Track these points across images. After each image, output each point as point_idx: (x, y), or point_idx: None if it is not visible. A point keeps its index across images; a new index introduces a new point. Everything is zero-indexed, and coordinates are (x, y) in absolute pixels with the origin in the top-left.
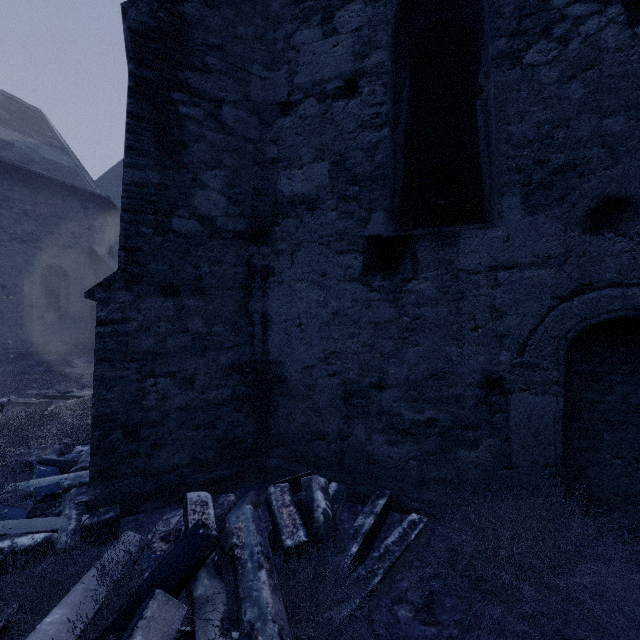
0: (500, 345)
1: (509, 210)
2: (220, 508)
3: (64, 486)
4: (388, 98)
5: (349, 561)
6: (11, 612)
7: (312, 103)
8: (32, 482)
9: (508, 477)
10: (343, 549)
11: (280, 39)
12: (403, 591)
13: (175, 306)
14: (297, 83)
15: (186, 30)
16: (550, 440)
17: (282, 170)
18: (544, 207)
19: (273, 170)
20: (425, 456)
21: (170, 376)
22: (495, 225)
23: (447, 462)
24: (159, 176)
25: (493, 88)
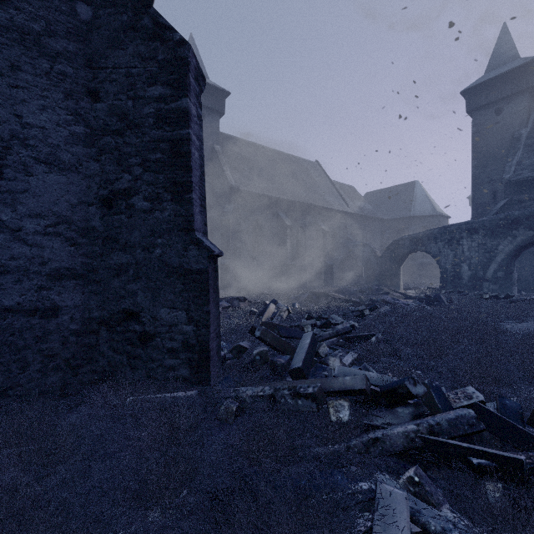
0: None
1: None
2: None
3: None
4: None
5: None
6: None
7: None
8: None
9: None
10: None
11: None
12: None
13: None
14: None
15: None
16: None
17: None
18: None
19: None
20: None
21: None
22: None
23: None
24: None
25: None
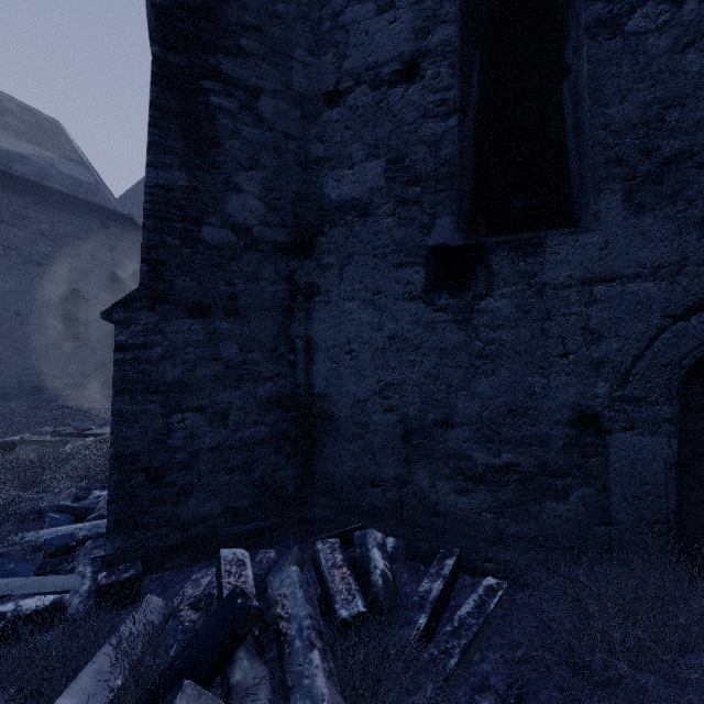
0: (596, 374)
1: (607, 210)
2: (258, 567)
3: (79, 537)
4: (456, 81)
5: (417, 637)
6: (8, 698)
7: (364, 91)
8: (43, 532)
9: (606, 535)
10: (408, 621)
11: (326, 18)
12: (484, 676)
13: (205, 329)
14: (347, 68)
15: (218, 7)
16: (660, 491)
17: (329, 171)
18: (652, 206)
19: (318, 171)
20: (502, 508)
21: (200, 411)
22: (589, 229)
23: (529, 515)
24: (187, 177)
25: (587, 63)
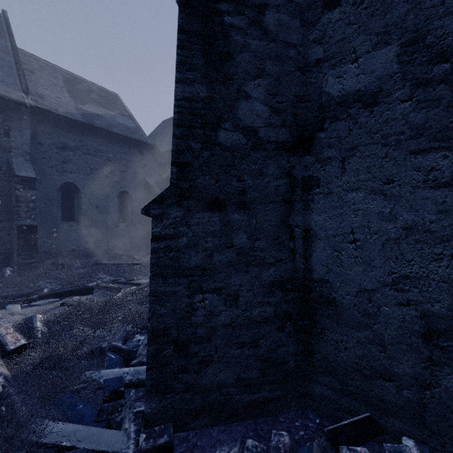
0: None
1: None
2: None
3: (126, 381)
4: None
5: None
6: None
7: None
8: (103, 372)
9: None
10: None
11: None
12: None
13: (221, 221)
14: None
15: None
16: None
17: (329, 69)
18: None
19: (317, 72)
20: None
21: (216, 292)
22: None
23: None
24: (206, 89)
25: None
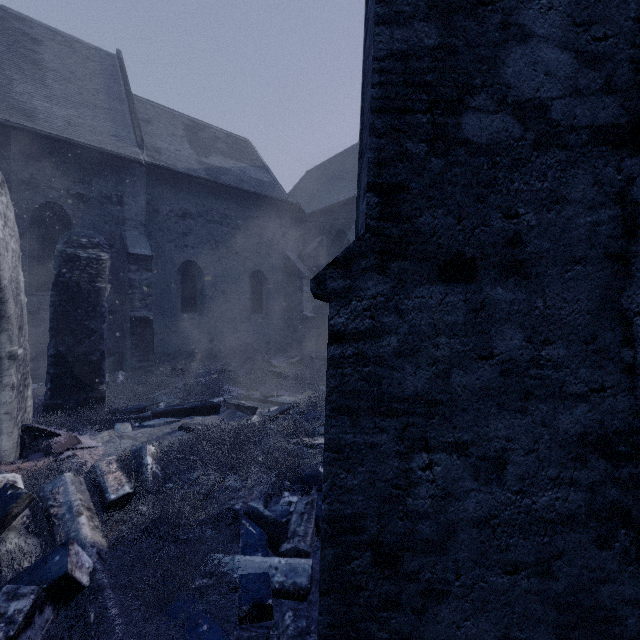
0: None
1: None
2: None
3: (274, 584)
4: None
5: None
6: None
7: None
8: (237, 560)
9: None
10: None
11: None
12: None
13: (466, 302)
14: None
15: None
16: None
17: None
18: None
19: None
20: None
21: (457, 450)
22: None
23: None
24: (437, 31)
25: None
